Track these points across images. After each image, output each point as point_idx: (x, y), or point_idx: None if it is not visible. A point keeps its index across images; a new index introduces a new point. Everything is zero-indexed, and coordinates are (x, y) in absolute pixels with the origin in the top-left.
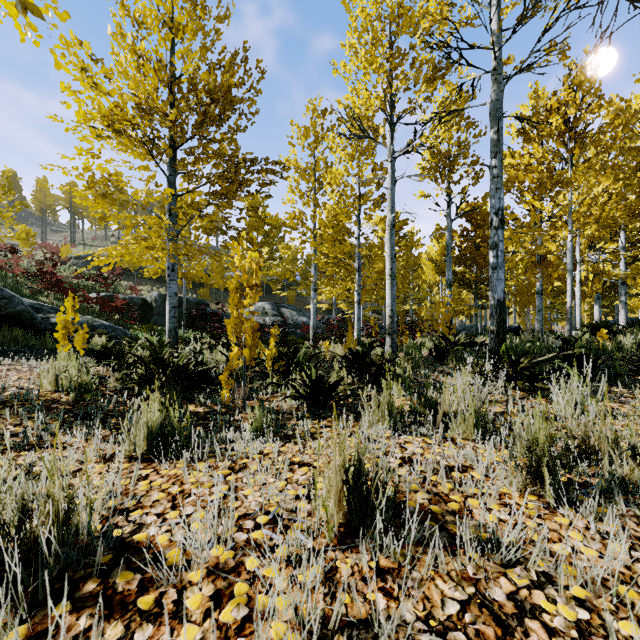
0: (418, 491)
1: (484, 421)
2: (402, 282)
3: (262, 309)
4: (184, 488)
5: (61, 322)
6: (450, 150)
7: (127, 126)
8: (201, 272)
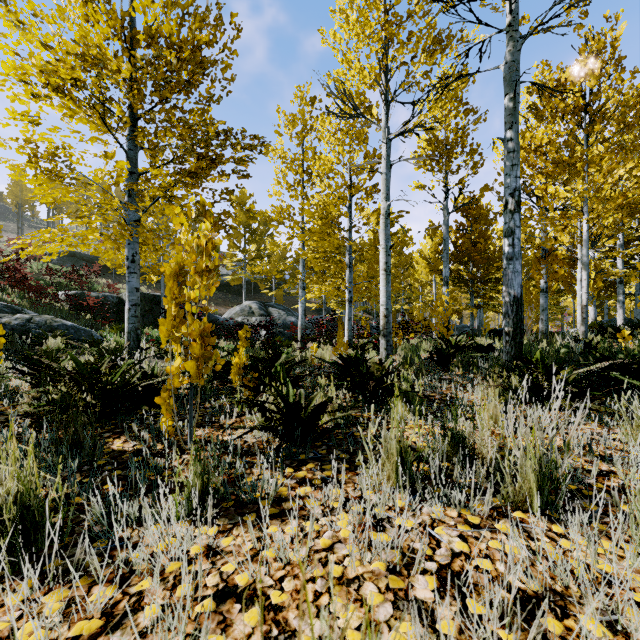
0: None
1: (556, 481)
2: (393, 281)
3: (248, 308)
4: None
5: None
6: (448, 137)
7: (67, 81)
8: None
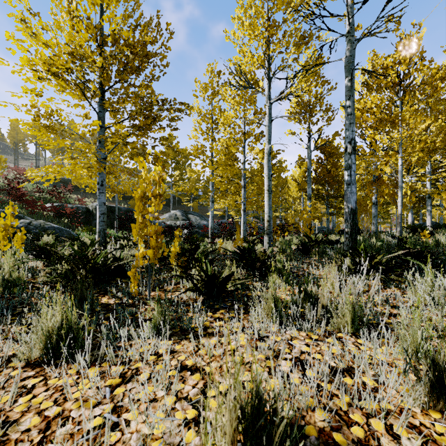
0: (315, 408)
1: (362, 316)
2: (274, 196)
3: (174, 215)
4: (64, 408)
5: (1, 226)
6: (310, 100)
7: (62, 70)
8: (125, 187)
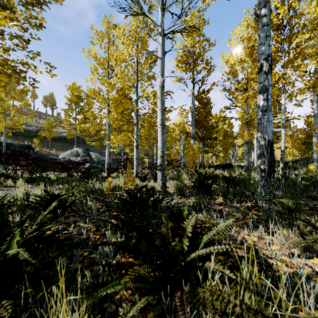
0: None
1: None
2: None
3: (76, 152)
4: None
5: None
6: (195, 51)
7: None
8: None
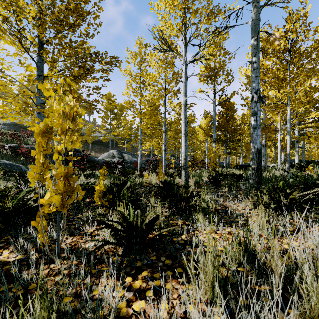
0: None
1: None
2: None
3: (112, 154)
4: None
5: None
6: (216, 65)
7: None
8: None
